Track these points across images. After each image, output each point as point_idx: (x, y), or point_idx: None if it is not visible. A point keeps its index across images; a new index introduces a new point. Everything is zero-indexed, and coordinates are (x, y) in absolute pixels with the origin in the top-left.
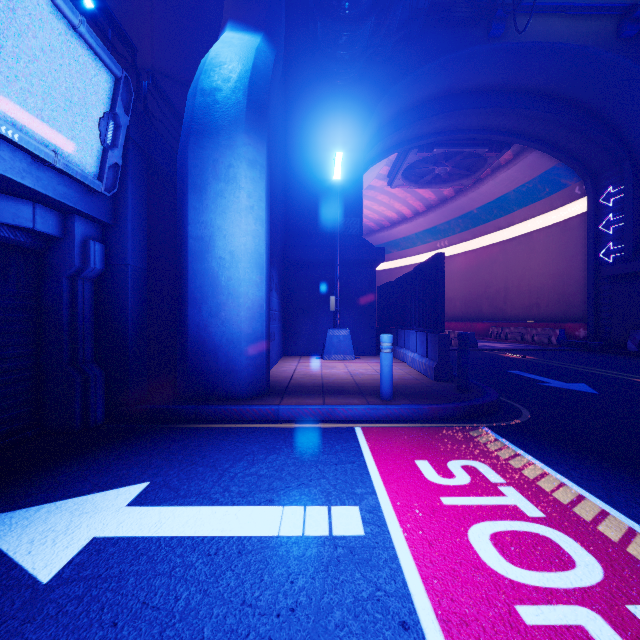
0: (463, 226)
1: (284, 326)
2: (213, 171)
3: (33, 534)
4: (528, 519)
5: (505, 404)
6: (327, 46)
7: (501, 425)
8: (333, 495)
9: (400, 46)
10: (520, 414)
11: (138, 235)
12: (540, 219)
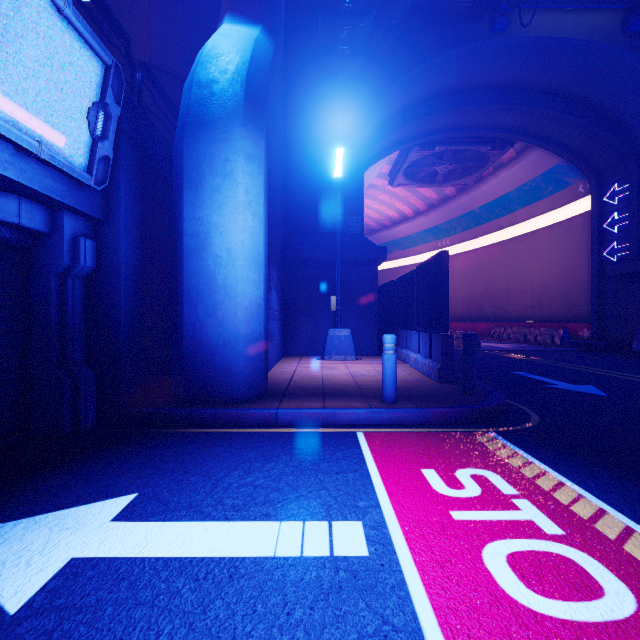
0: (465, 225)
1: (284, 326)
2: (209, 165)
3: (6, 554)
4: (547, 537)
5: (512, 407)
6: (328, 41)
7: (510, 430)
8: (334, 509)
9: (402, 41)
10: (529, 418)
11: (131, 232)
12: (543, 218)
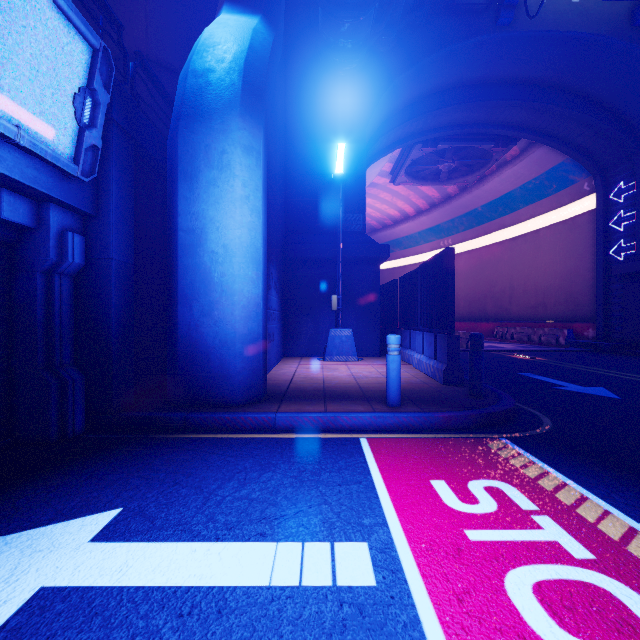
0: (467, 224)
1: (284, 326)
2: (205, 158)
3: None
4: (575, 562)
5: (522, 411)
6: (329, 34)
7: (522, 436)
8: (337, 527)
9: (404, 35)
10: (541, 423)
11: (123, 227)
12: (547, 217)
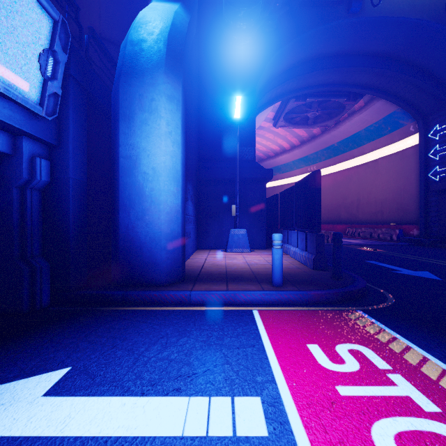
0: (327, 155)
1: (198, 227)
2: (139, 104)
3: None
4: (426, 415)
5: (371, 289)
6: (229, 19)
7: (373, 308)
8: (236, 383)
9: (283, 20)
10: (386, 298)
11: (79, 154)
12: (383, 150)
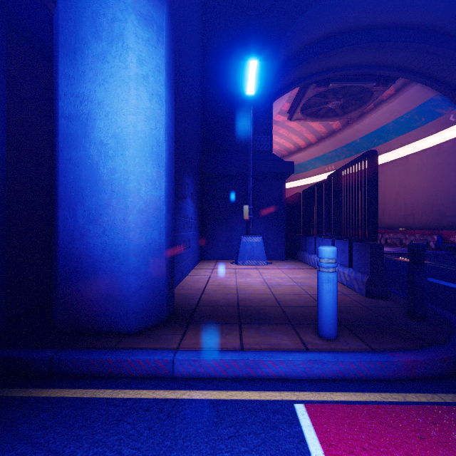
0: (347, 153)
1: (201, 233)
2: (91, 26)
3: None
4: None
5: None
6: None
7: None
8: None
9: None
10: None
11: None
12: (415, 145)
